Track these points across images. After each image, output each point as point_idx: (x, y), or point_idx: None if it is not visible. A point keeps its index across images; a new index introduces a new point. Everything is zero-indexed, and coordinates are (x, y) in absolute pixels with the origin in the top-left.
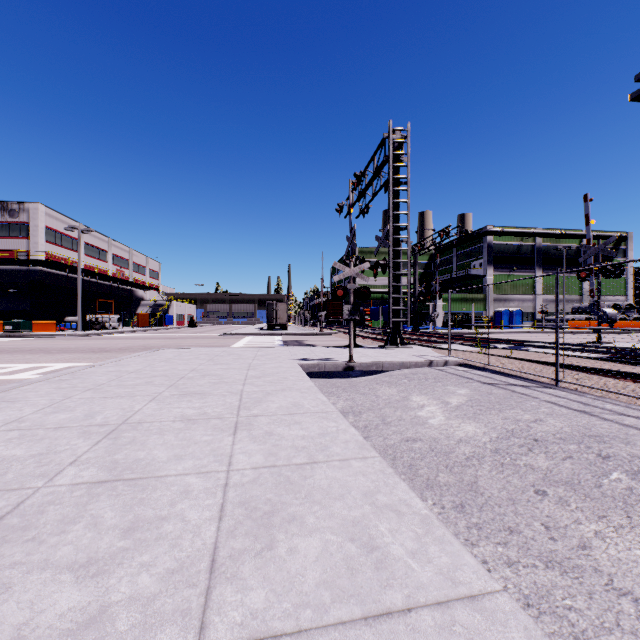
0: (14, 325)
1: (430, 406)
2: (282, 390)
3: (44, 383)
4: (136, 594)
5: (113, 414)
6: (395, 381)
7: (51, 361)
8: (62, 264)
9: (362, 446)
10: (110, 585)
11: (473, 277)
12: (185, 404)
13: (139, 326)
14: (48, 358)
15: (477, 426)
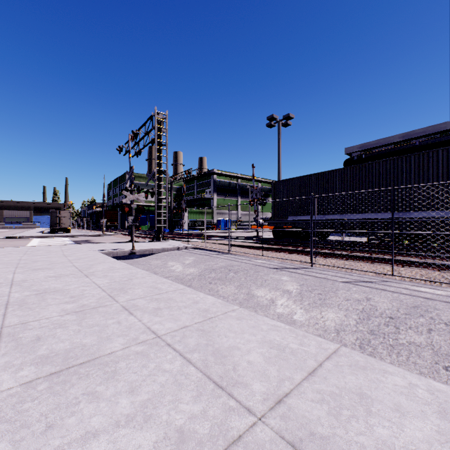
0: None
1: (177, 265)
2: (99, 263)
3: None
4: (92, 302)
5: None
6: (160, 257)
7: None
8: None
9: (149, 274)
10: (81, 302)
11: (206, 199)
12: (43, 272)
13: None
14: None
15: (195, 269)
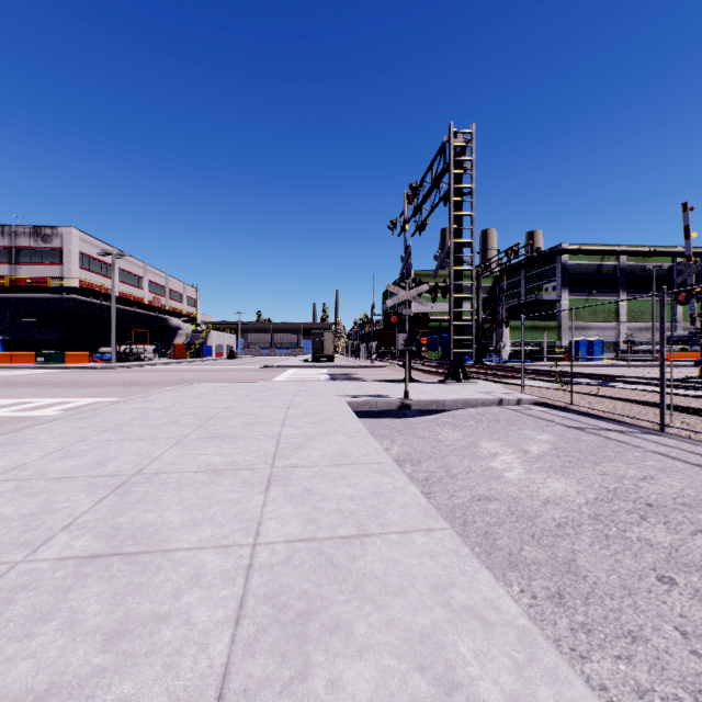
0: (46, 356)
1: (505, 455)
2: (326, 433)
3: (61, 422)
4: None
5: (128, 461)
6: (459, 423)
7: (78, 396)
8: (96, 291)
9: (426, 512)
10: None
11: (545, 302)
12: (212, 450)
13: (176, 357)
14: (75, 392)
15: (567, 483)
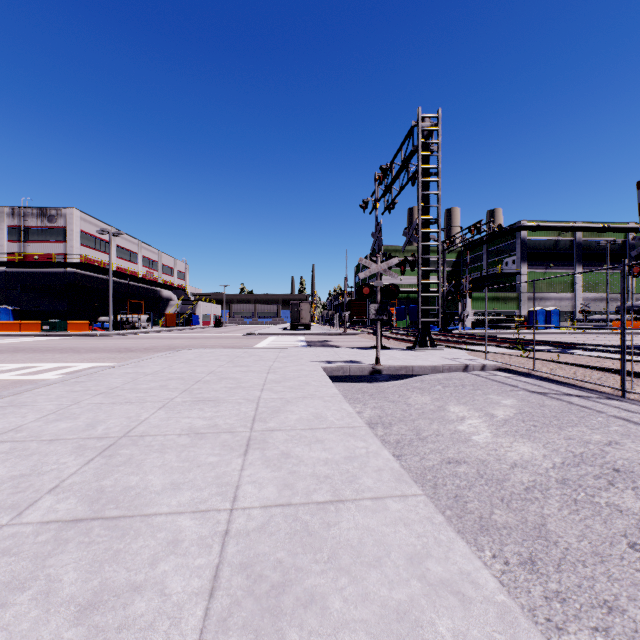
0: (51, 325)
1: (472, 419)
2: (303, 398)
3: (59, 385)
4: None
5: (116, 424)
6: (428, 387)
7: (77, 361)
8: (95, 266)
9: (399, 477)
10: None
11: (505, 275)
12: (196, 413)
13: (167, 326)
14: (75, 358)
15: (534, 447)
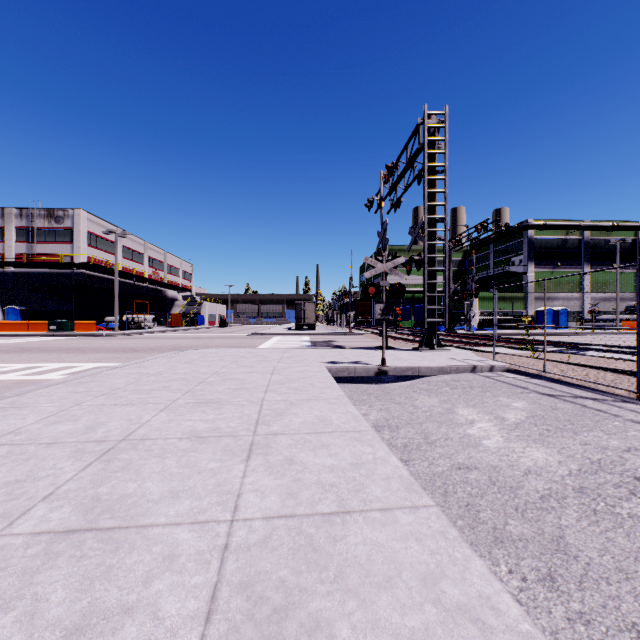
0: (58, 325)
1: (481, 422)
2: (307, 400)
3: (61, 386)
4: None
5: (117, 427)
6: (435, 389)
7: (82, 361)
8: (102, 267)
9: (409, 486)
10: None
11: (512, 274)
12: (198, 415)
13: (172, 326)
14: (80, 358)
15: (548, 452)
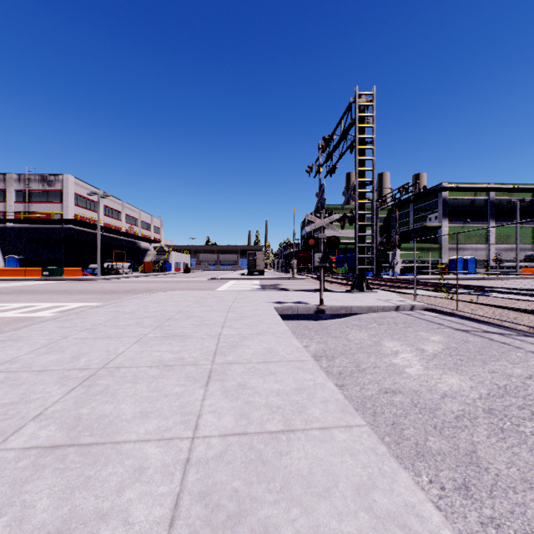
0: (50, 271)
1: (404, 353)
2: (258, 334)
3: (51, 322)
4: None
5: (97, 356)
6: (365, 325)
7: (69, 301)
8: (86, 222)
9: (344, 408)
10: None
11: (429, 229)
12: (165, 347)
13: (145, 272)
14: (68, 298)
15: (461, 379)
